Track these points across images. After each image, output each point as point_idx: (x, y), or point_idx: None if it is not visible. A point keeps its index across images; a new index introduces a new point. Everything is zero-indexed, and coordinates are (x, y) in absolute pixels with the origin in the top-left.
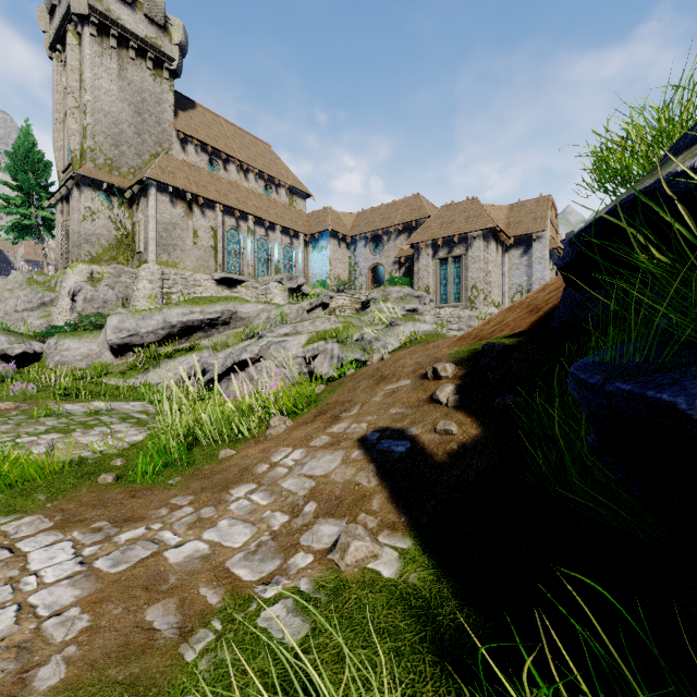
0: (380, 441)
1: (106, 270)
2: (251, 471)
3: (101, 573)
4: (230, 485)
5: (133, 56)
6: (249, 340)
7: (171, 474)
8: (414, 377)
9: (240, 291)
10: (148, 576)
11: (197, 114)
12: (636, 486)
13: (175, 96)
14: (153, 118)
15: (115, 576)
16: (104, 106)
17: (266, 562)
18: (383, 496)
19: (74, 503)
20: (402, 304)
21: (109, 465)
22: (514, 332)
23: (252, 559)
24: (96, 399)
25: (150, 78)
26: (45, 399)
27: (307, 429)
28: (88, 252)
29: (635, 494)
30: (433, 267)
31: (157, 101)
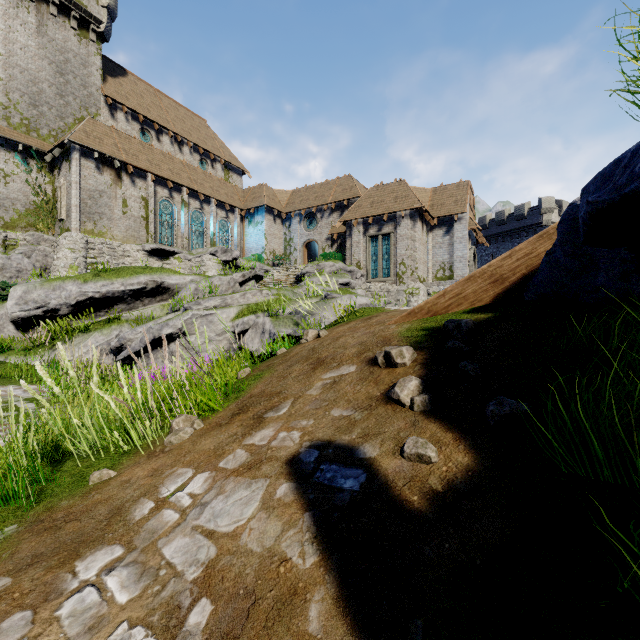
0: (320, 467)
1: (22, 237)
2: (124, 514)
3: None
4: (82, 548)
5: (54, 12)
6: (174, 313)
7: (5, 518)
8: (359, 362)
9: (172, 263)
10: None
11: (128, 82)
12: None
13: (104, 61)
14: (77, 80)
15: None
16: (19, 61)
17: None
18: (328, 593)
19: None
20: (335, 278)
21: None
22: (475, 307)
23: None
24: None
25: (75, 39)
26: None
27: (220, 436)
28: (1, 217)
29: None
30: (364, 243)
31: (82, 63)
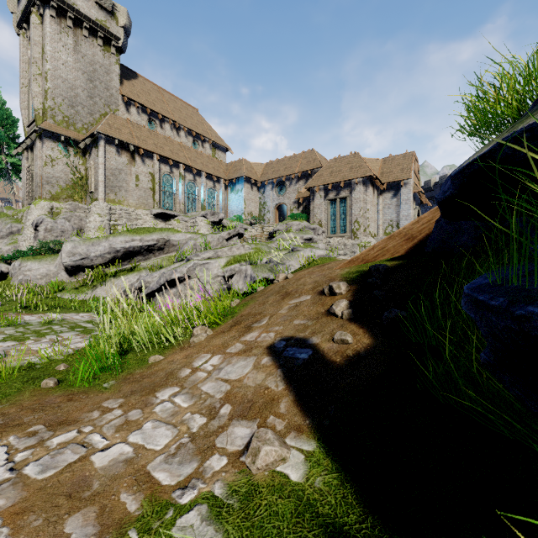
0: (286, 349)
1: (63, 206)
2: (175, 375)
3: (29, 480)
4: (156, 388)
5: (86, 34)
6: (179, 262)
7: (106, 378)
8: (313, 293)
9: (173, 223)
10: (73, 482)
11: (139, 83)
12: (537, 404)
13: (121, 68)
14: (102, 84)
15: (42, 483)
16: (62, 74)
17: (184, 465)
18: (290, 399)
19: (16, 407)
20: (301, 234)
21: (53, 370)
22: (394, 256)
23: (171, 461)
24: (51, 310)
25: (100, 53)
26: (7, 311)
27: (224, 337)
28: (49, 191)
29: (534, 412)
30: (325, 206)
31: (106, 71)
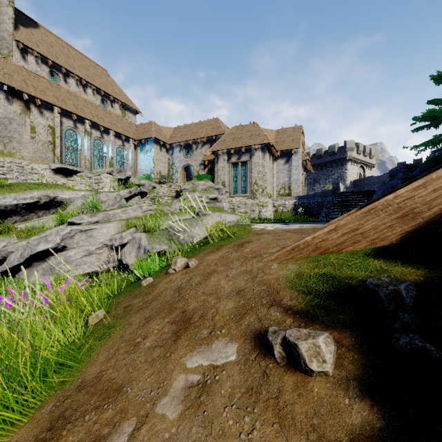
0: None
1: None
2: None
3: None
4: None
5: None
6: (58, 227)
7: None
8: (241, 337)
9: (75, 179)
10: None
11: (39, 33)
12: None
13: (17, 13)
14: None
15: None
16: None
17: None
18: None
19: None
20: (206, 194)
21: None
22: (377, 246)
23: None
24: None
25: None
26: None
27: None
28: None
29: None
30: (228, 168)
31: None
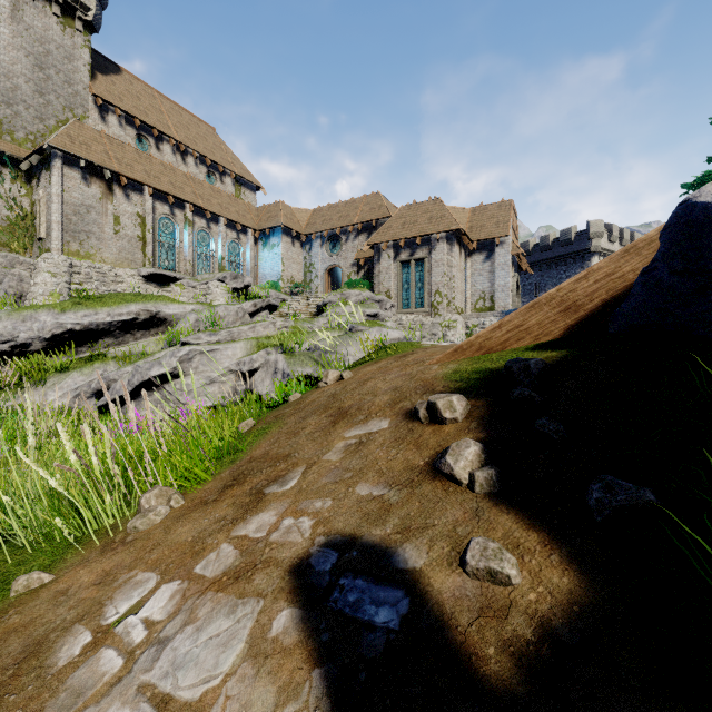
0: (338, 582)
1: None
2: (44, 655)
3: None
4: None
5: None
6: (169, 349)
7: None
8: (394, 415)
9: (173, 290)
10: None
11: (122, 81)
12: None
13: (94, 55)
14: (60, 76)
15: None
16: None
17: None
18: None
19: None
20: (362, 308)
21: None
22: (540, 342)
23: None
24: None
25: (57, 27)
26: None
27: (202, 521)
28: None
29: None
30: (395, 270)
31: (67, 56)
